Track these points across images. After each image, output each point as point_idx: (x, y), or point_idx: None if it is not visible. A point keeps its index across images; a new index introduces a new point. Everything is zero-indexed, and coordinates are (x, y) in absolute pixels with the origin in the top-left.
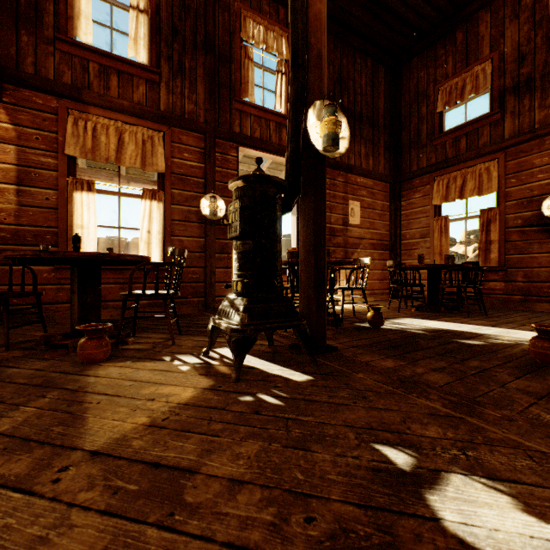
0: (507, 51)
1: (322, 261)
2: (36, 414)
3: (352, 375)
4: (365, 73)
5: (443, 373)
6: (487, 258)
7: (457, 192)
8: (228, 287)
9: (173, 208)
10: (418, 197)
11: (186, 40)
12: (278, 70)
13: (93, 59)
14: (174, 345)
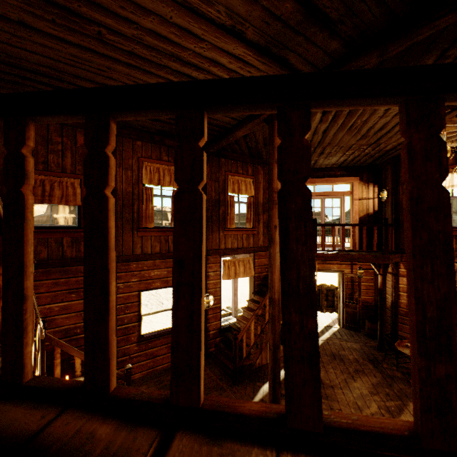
0: None
1: None
2: (393, 405)
3: None
4: None
5: None
6: None
7: None
8: None
9: None
10: None
11: None
12: None
13: None
14: None
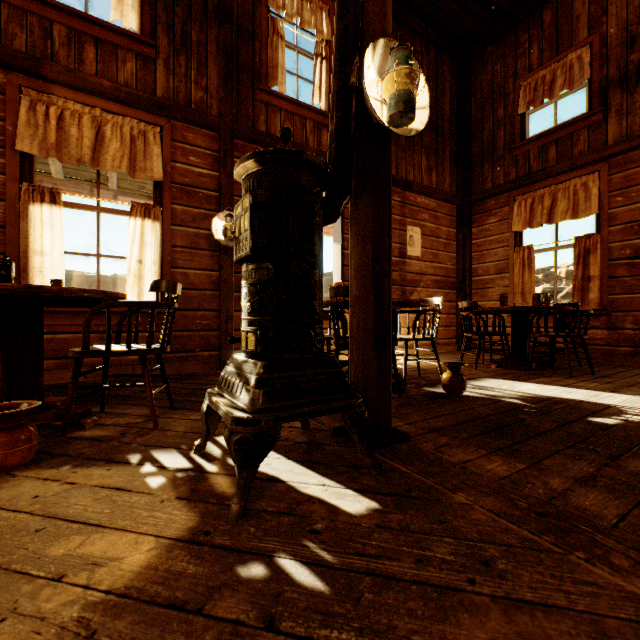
0: (611, 33)
1: (386, 300)
2: None
3: (446, 496)
4: (427, 65)
5: (600, 489)
6: (585, 298)
7: (545, 215)
8: (233, 341)
9: (174, 230)
10: (493, 222)
11: (193, 5)
12: (316, 54)
13: (58, 20)
14: (157, 428)
